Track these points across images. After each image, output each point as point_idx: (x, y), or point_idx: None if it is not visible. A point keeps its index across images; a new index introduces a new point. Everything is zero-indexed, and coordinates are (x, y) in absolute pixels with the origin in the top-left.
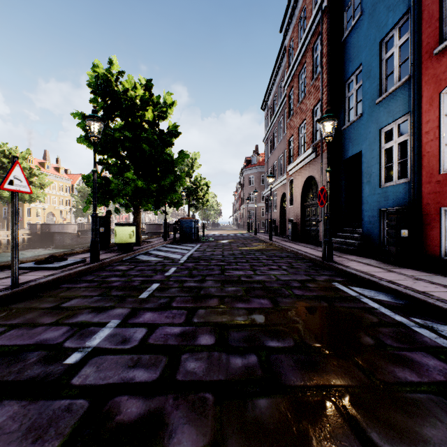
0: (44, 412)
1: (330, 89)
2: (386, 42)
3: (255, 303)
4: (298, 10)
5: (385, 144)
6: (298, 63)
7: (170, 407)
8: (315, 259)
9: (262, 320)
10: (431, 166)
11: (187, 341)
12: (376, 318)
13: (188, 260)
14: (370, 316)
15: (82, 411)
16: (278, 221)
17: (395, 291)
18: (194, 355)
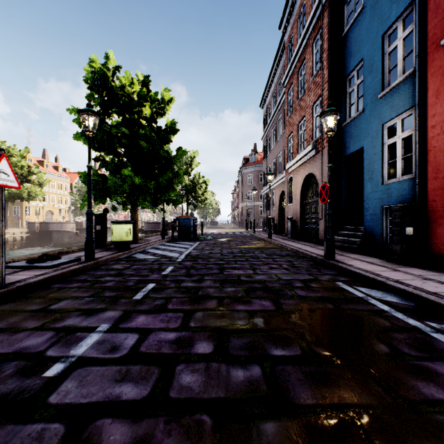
0: (10, 440)
1: (331, 84)
2: (389, 35)
3: (257, 305)
4: (297, 6)
5: (388, 140)
6: (297, 59)
7: (161, 434)
8: (316, 258)
9: (264, 324)
10: (438, 161)
11: (183, 349)
12: (387, 321)
13: (186, 259)
14: (381, 320)
15: (55, 439)
16: (277, 219)
17: (404, 292)
18: (190, 366)
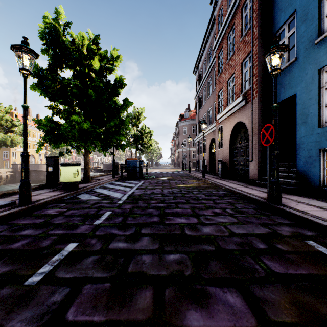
0: None
1: (261, 40)
2: None
3: (220, 307)
4: None
5: (326, 83)
6: (227, 26)
7: None
8: (257, 200)
9: None
10: None
11: None
12: None
13: (128, 201)
14: None
15: None
16: (207, 161)
17: None
18: None
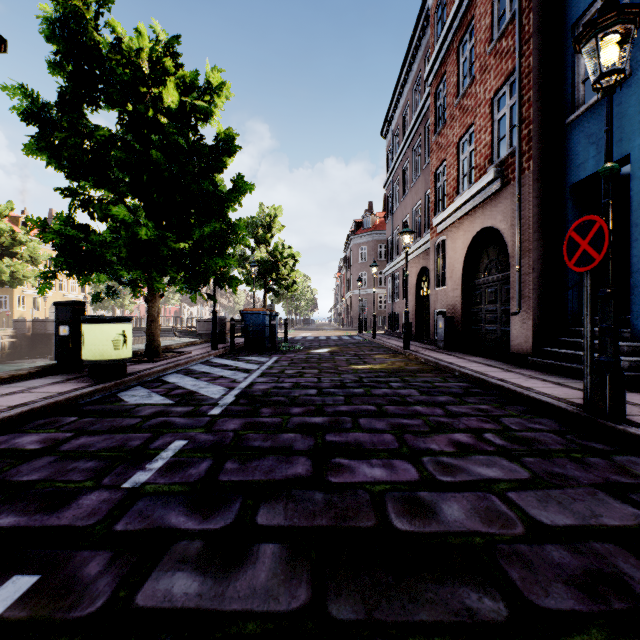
0: None
1: (539, 43)
2: None
3: None
4: None
5: None
6: (457, 24)
7: None
8: (553, 406)
9: None
10: None
11: None
12: None
13: (235, 407)
14: None
15: None
16: (411, 314)
17: None
18: None
